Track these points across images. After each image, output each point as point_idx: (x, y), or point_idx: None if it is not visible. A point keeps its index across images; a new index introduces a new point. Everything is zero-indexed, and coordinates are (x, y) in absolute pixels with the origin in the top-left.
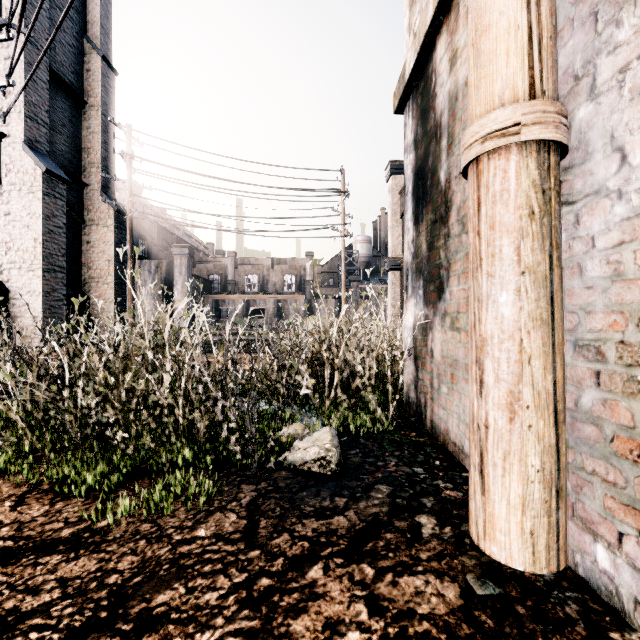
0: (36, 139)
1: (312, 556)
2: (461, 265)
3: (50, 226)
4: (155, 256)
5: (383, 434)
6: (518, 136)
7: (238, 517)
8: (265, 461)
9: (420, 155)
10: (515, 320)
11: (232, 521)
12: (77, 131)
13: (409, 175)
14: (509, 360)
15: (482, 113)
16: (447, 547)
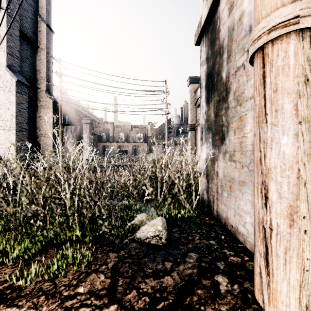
0: (12, 64)
1: (151, 309)
2: (236, 124)
3: (19, 108)
4: (74, 124)
5: (190, 218)
6: (297, 25)
7: (105, 277)
8: (124, 237)
9: (210, 65)
10: (294, 156)
11: (101, 280)
12: (34, 61)
13: (203, 77)
14: (289, 184)
15: (267, 14)
16: (237, 301)
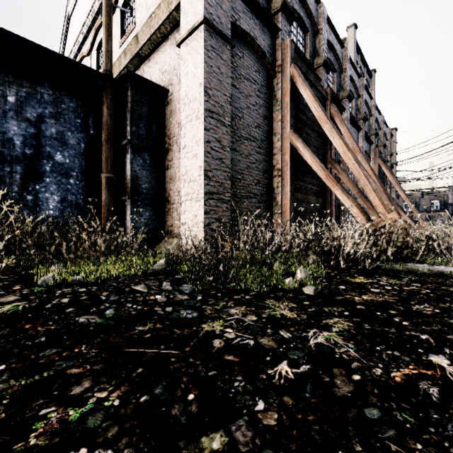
0: None
1: None
2: None
3: None
4: None
5: None
6: None
7: None
8: None
9: None
10: None
11: None
12: None
13: None
14: None
15: None
16: None
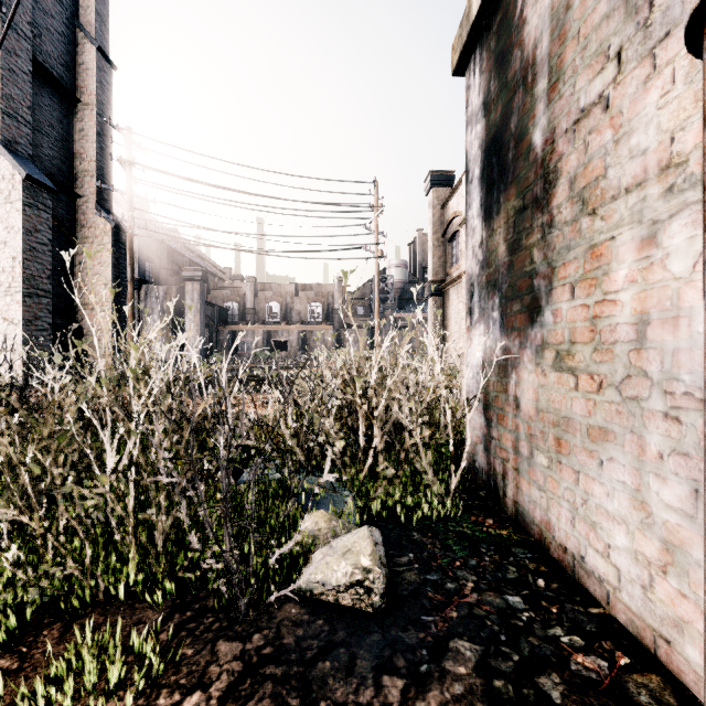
0: (15, 140)
1: None
2: (578, 267)
3: (32, 242)
4: (164, 281)
5: (445, 522)
6: None
7: None
8: (263, 588)
9: (494, 120)
10: None
11: None
12: (68, 134)
13: (475, 154)
14: None
15: None
16: None
